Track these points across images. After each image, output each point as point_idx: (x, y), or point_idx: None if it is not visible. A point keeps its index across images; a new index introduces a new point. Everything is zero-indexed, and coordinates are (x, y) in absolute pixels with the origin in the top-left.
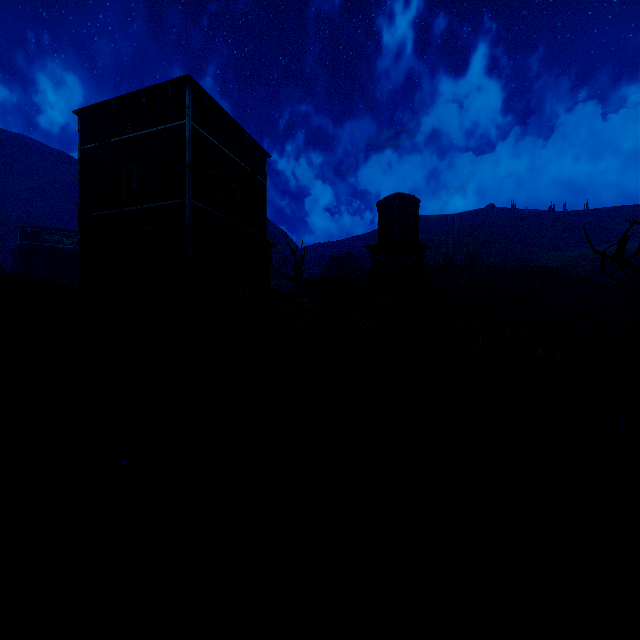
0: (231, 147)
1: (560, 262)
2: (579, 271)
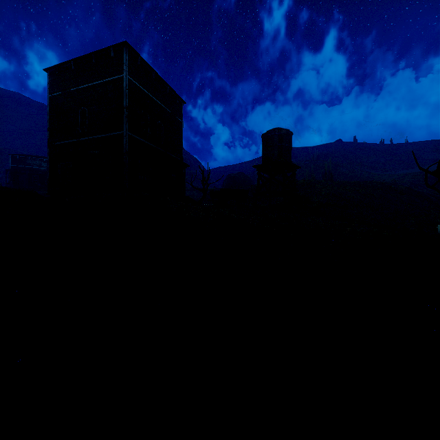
0: (157, 95)
1: (389, 179)
2: (404, 185)
